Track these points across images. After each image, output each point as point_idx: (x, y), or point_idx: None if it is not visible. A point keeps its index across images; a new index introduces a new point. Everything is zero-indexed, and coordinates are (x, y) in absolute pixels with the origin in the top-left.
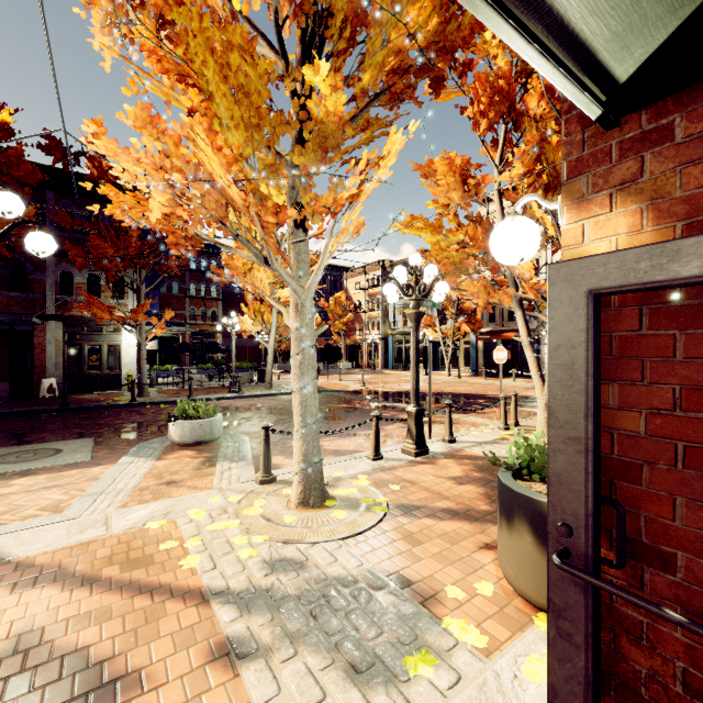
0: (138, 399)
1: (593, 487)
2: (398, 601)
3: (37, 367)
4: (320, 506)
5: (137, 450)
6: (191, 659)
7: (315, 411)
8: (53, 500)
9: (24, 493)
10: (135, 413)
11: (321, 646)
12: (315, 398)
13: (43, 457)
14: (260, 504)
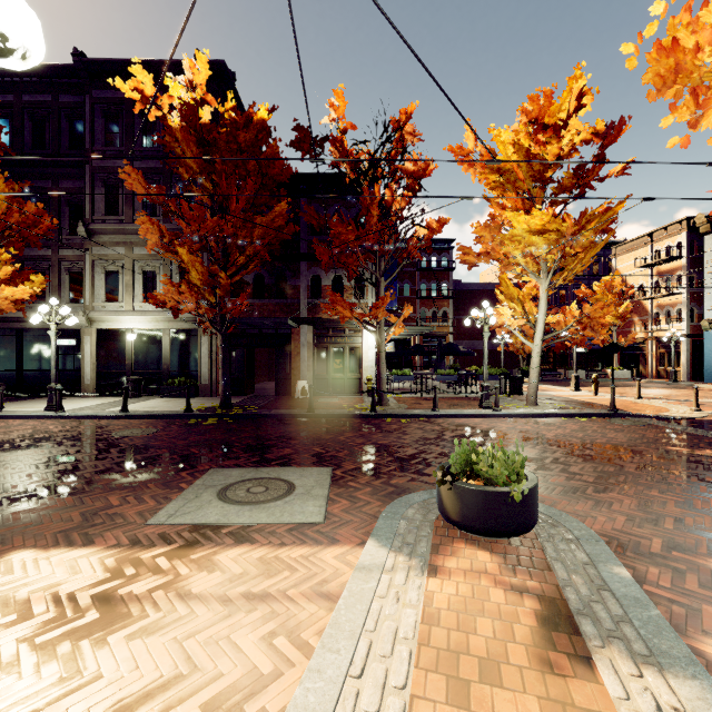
0: (378, 408)
1: None
2: None
3: (294, 369)
4: None
5: (389, 525)
6: None
7: None
8: (243, 664)
9: (216, 606)
10: (376, 428)
11: None
12: None
13: (271, 498)
14: None
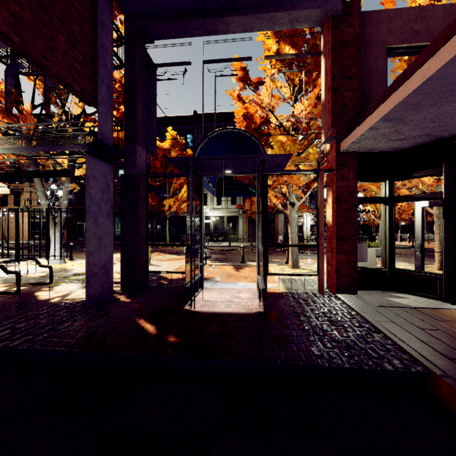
0: None
1: None
2: None
3: (275, 231)
4: None
5: None
6: None
7: None
8: None
9: None
10: None
11: None
12: None
13: None
14: None
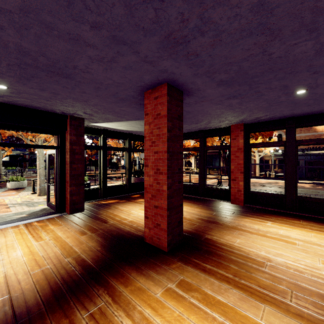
0: None
1: (48, 174)
2: (45, 202)
3: None
4: (43, 196)
5: None
6: (2, 208)
7: (43, 174)
8: None
9: None
10: None
11: (26, 206)
12: (43, 171)
13: None
14: (28, 196)
